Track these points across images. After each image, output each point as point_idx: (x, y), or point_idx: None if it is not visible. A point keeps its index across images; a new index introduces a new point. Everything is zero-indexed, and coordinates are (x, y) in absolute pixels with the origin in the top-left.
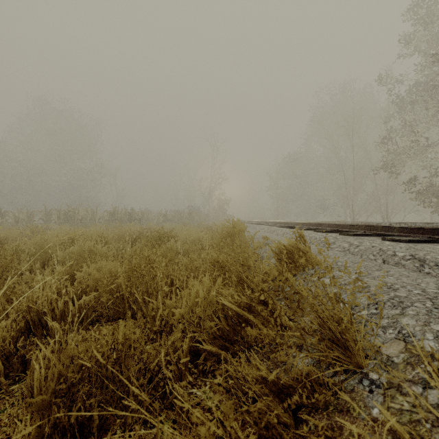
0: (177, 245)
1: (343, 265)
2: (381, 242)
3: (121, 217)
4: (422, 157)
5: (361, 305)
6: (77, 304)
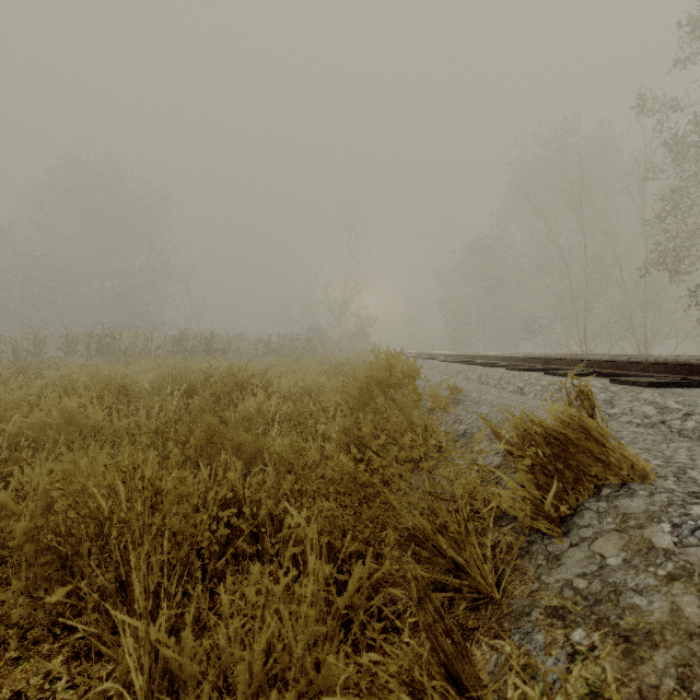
0: (271, 403)
1: None
2: None
3: (193, 346)
4: None
5: None
6: None
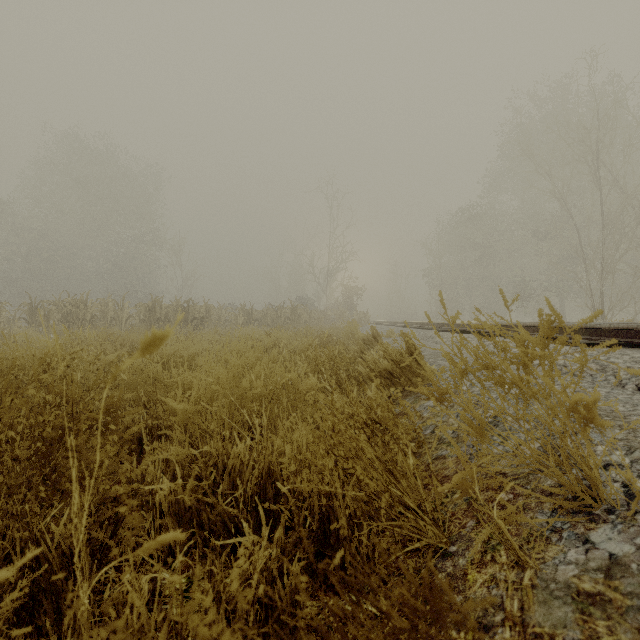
0: None
1: None
2: None
3: (167, 314)
4: None
5: None
6: None
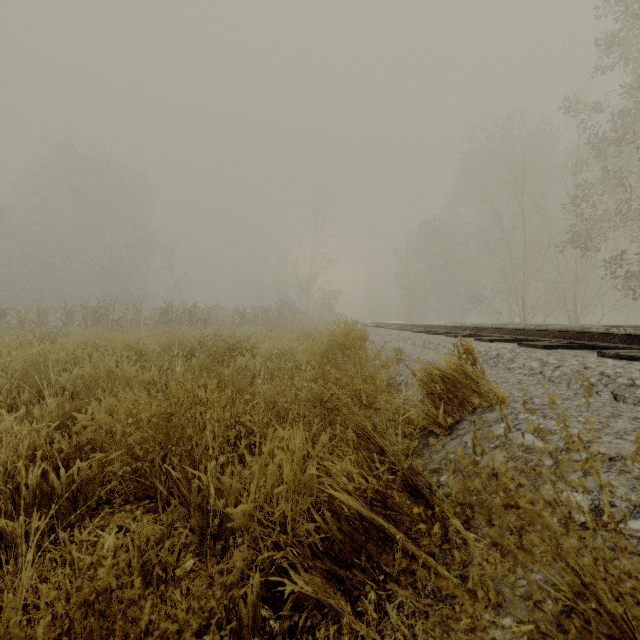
0: (255, 362)
1: (547, 405)
2: (598, 360)
3: (177, 316)
4: (632, 225)
5: (620, 504)
6: (64, 476)
